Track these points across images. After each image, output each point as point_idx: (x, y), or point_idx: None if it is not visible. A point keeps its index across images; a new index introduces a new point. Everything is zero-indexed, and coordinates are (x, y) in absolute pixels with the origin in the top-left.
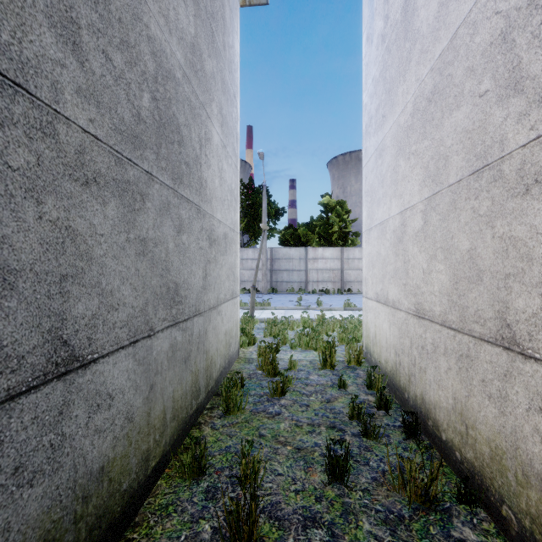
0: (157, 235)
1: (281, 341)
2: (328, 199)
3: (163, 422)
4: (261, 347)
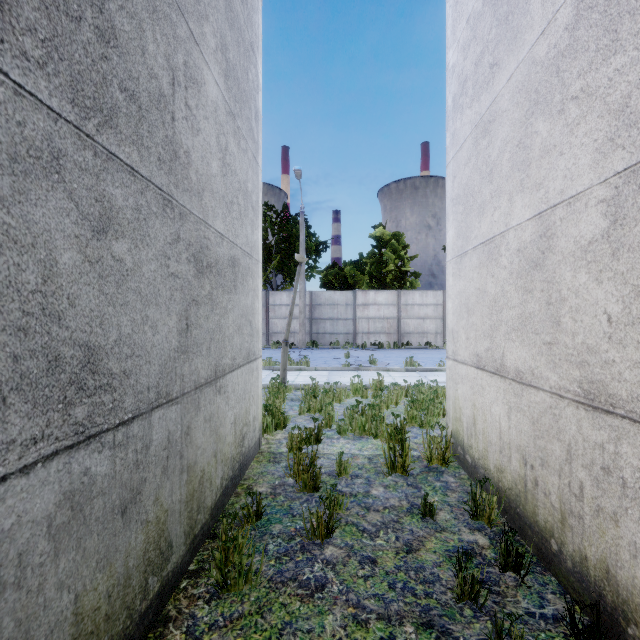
0: None
1: (324, 422)
2: (381, 231)
3: None
4: (293, 436)
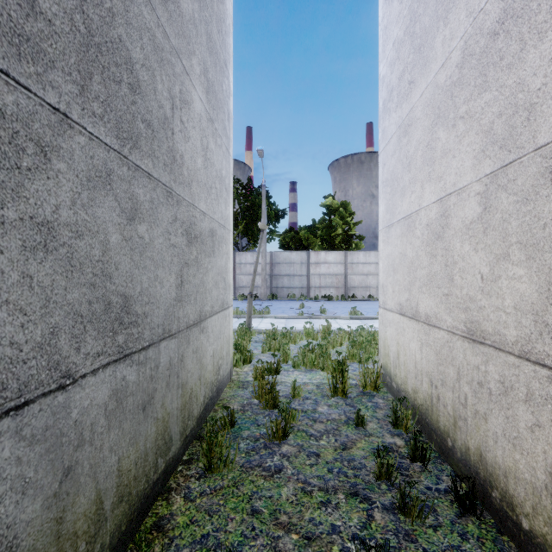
0: (81, 218)
1: (282, 359)
2: (330, 200)
3: (97, 516)
4: (258, 368)
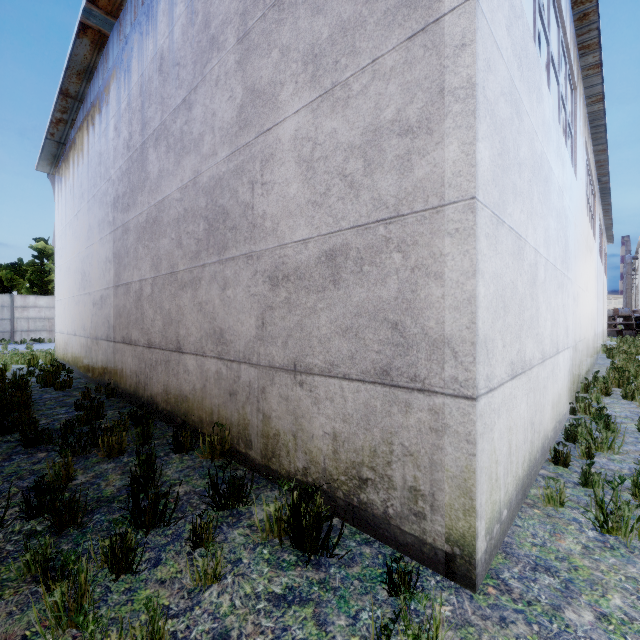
0: None
1: None
2: (43, 244)
3: None
4: None
